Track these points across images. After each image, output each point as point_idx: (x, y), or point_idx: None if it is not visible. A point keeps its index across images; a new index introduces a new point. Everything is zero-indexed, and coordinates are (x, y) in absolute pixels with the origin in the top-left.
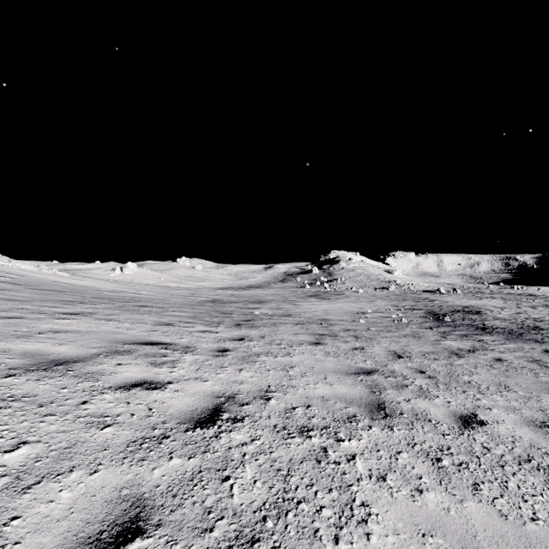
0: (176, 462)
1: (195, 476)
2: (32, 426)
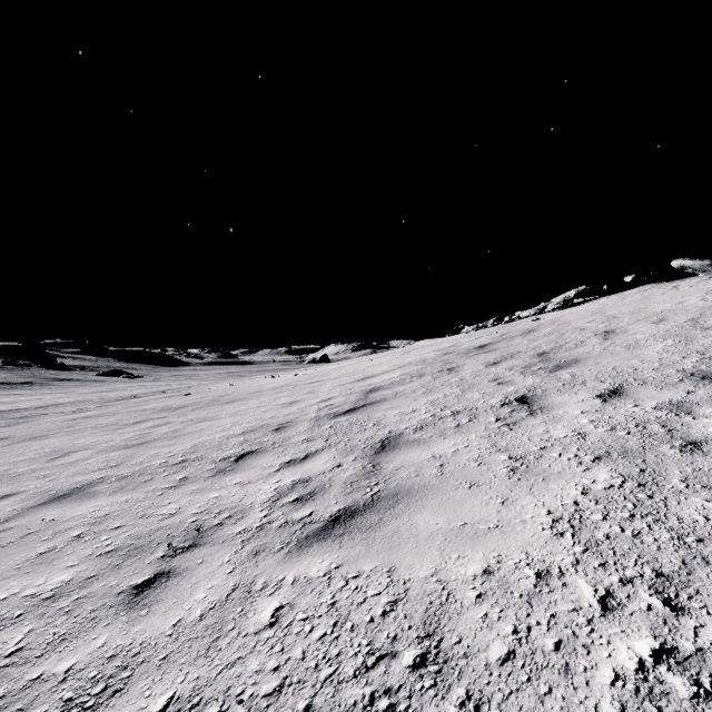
0: (67, 663)
1: (55, 646)
2: (284, 651)
